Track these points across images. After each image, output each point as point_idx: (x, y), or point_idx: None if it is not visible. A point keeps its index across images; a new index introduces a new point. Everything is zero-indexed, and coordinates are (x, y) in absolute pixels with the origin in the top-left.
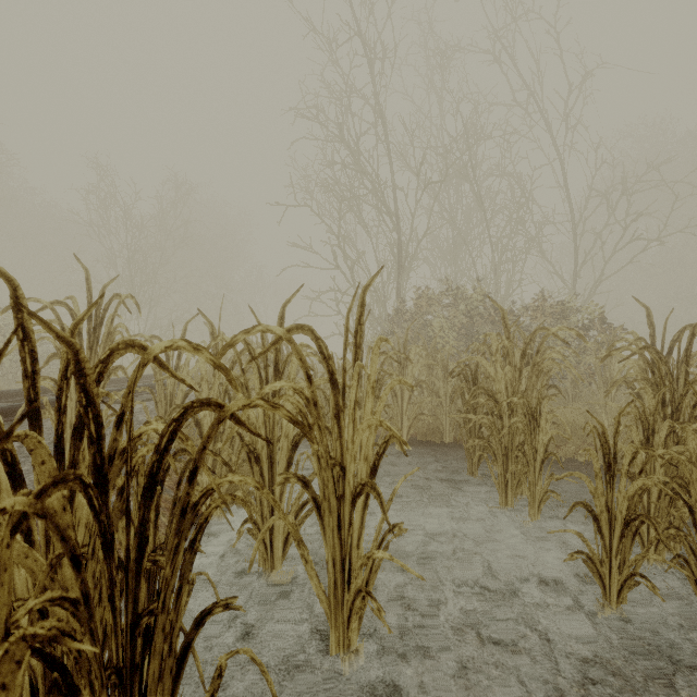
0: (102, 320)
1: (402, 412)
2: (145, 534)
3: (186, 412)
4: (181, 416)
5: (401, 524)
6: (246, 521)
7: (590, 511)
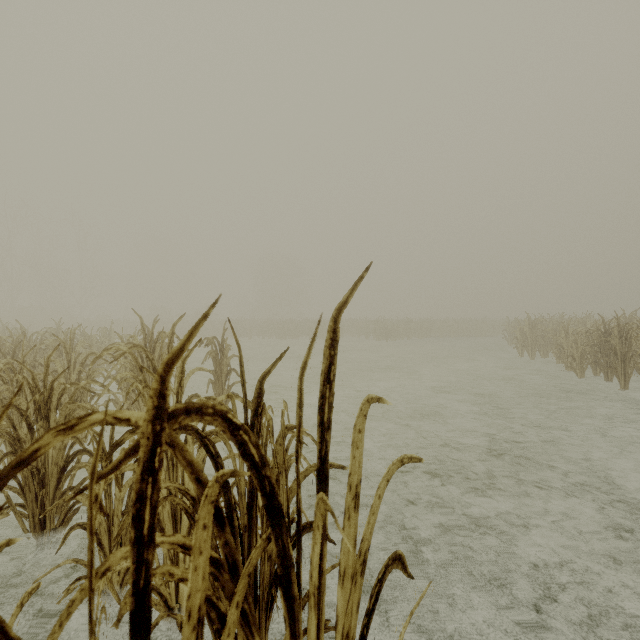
0: None
1: None
2: None
3: None
4: None
5: None
6: None
7: None
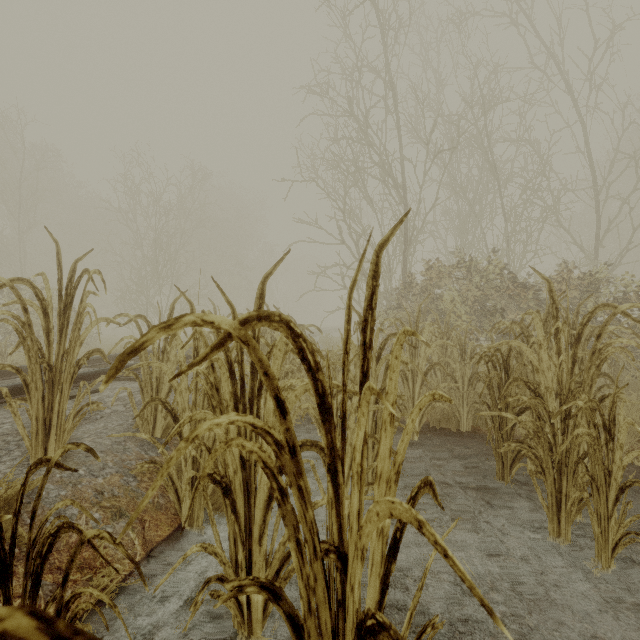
0: (72, 299)
1: (413, 397)
2: None
3: None
4: None
5: (435, 619)
6: (208, 581)
7: None
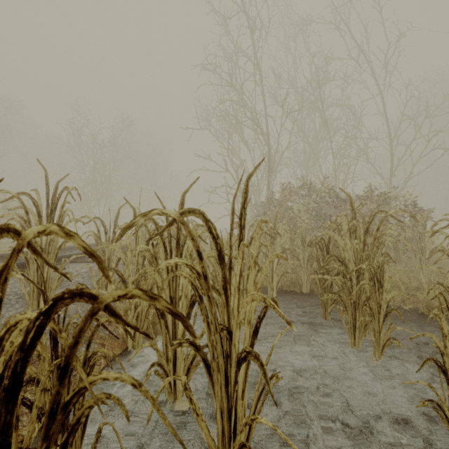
0: (56, 206)
1: (272, 270)
2: (7, 441)
3: (56, 303)
4: (49, 308)
5: (278, 373)
6: (153, 364)
7: (440, 366)
